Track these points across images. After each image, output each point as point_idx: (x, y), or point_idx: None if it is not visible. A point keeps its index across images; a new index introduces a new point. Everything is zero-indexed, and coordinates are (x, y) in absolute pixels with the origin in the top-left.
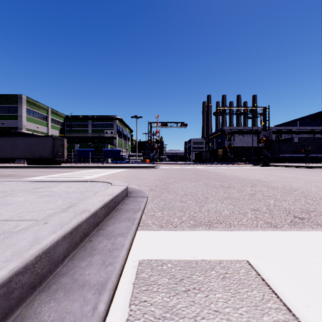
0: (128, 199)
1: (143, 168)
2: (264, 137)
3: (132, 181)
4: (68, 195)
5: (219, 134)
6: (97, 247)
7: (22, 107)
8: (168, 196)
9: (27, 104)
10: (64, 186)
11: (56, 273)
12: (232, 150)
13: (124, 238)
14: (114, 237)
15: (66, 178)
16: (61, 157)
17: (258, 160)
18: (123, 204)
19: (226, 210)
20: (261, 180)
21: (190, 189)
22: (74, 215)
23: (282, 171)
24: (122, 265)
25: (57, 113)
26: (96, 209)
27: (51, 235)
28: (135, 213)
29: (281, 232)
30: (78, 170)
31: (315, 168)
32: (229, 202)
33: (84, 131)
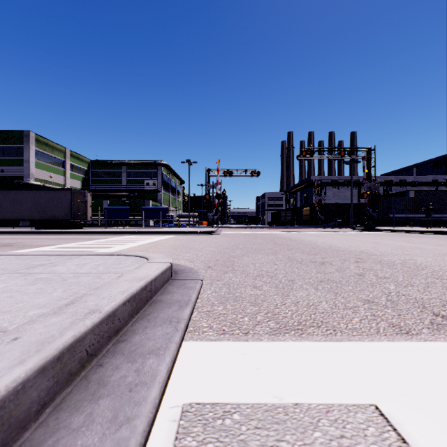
0: (172, 284)
1: (198, 234)
2: (369, 190)
3: (181, 254)
4: (76, 280)
5: (305, 186)
6: (110, 379)
7: (29, 148)
8: (233, 279)
9: (36, 144)
10: (76, 263)
11: (19, 445)
12: (323, 209)
13: (158, 360)
14: (143, 357)
15: (86, 249)
16: (83, 219)
17: (359, 223)
18: (164, 292)
19: (324, 302)
20: (368, 253)
21: (267, 266)
22: (71, 321)
23: (395, 238)
24: (149, 422)
25: (79, 157)
26: (115, 306)
27: (12, 369)
28: (181, 308)
29: (421, 344)
30: (105, 237)
31: (441, 234)
32: (327, 287)
33: (116, 181)
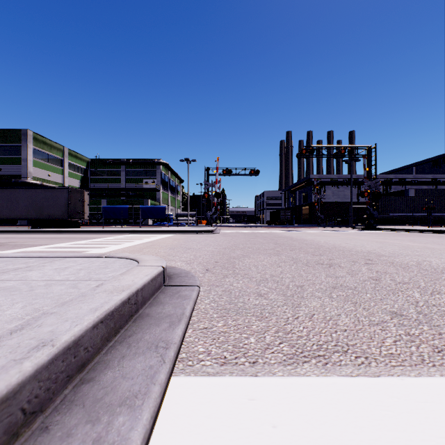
0: (165, 292)
1: (197, 233)
2: (369, 188)
3: (178, 255)
4: (45, 290)
5: (304, 185)
6: None
7: (27, 147)
8: (235, 284)
9: (34, 142)
10: (55, 267)
11: None
12: (322, 208)
13: (131, 418)
14: (110, 411)
15: (78, 249)
16: (80, 217)
17: (358, 222)
18: (154, 302)
19: (343, 315)
20: (377, 253)
21: (271, 269)
22: (2, 364)
23: (399, 237)
24: None
25: (77, 156)
26: (79, 332)
27: None
28: (172, 326)
29: None
30: (102, 236)
31: (444, 233)
32: (343, 295)
33: (115, 180)
